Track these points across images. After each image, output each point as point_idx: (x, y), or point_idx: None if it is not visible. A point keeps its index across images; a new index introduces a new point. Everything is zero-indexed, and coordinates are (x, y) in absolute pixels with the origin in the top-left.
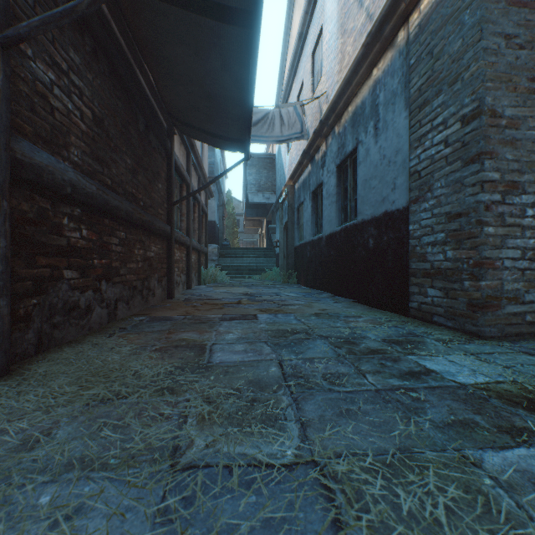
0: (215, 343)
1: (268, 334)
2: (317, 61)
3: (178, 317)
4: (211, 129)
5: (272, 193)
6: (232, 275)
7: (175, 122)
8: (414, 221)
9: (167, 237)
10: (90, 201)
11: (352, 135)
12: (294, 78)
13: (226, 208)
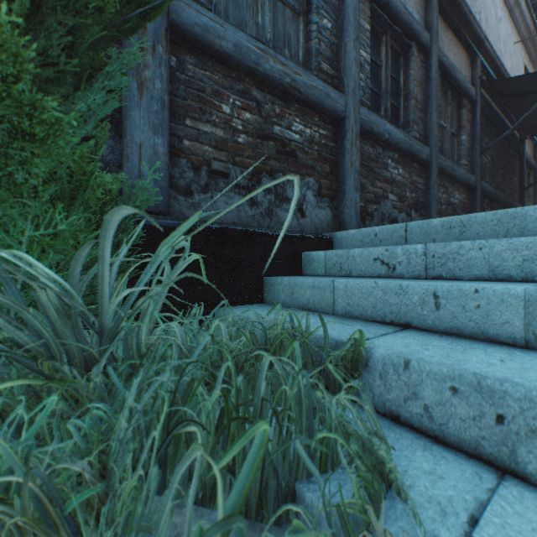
0: None
1: None
2: None
3: None
4: None
5: None
6: None
7: (528, 132)
8: None
9: None
10: (491, 196)
11: None
12: None
13: None
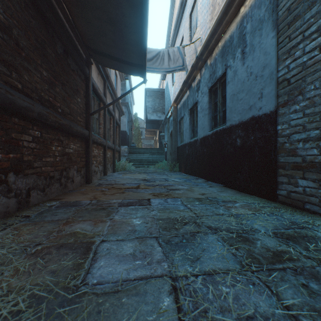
0: (103, 241)
1: (159, 225)
2: (193, 19)
3: (84, 202)
4: (116, 57)
5: (162, 113)
6: (137, 165)
7: (91, 52)
8: (282, 121)
9: (85, 138)
10: None
11: (221, 63)
12: (177, 35)
13: (134, 124)
